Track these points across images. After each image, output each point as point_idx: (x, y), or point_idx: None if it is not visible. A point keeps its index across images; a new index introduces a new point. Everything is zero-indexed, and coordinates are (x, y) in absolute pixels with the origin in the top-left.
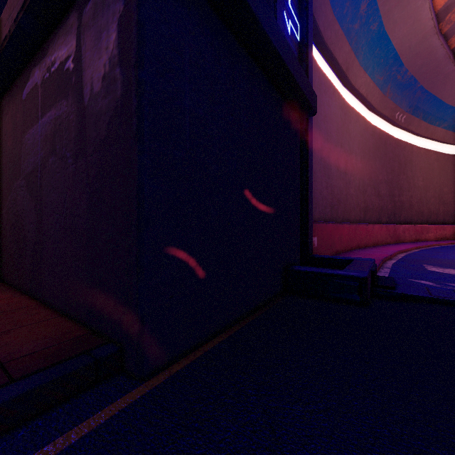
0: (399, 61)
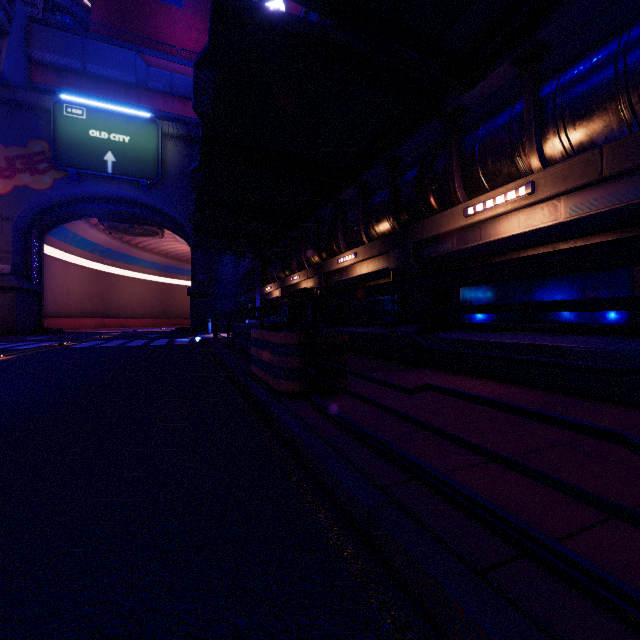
0: (98, 244)
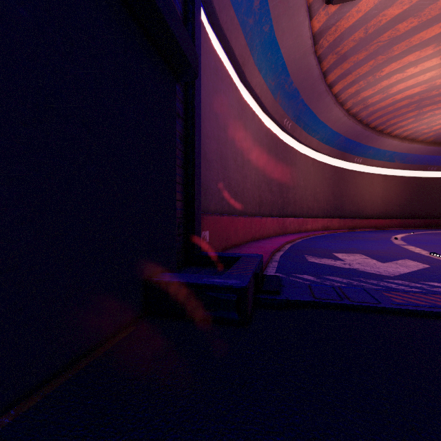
0: (287, 71)
